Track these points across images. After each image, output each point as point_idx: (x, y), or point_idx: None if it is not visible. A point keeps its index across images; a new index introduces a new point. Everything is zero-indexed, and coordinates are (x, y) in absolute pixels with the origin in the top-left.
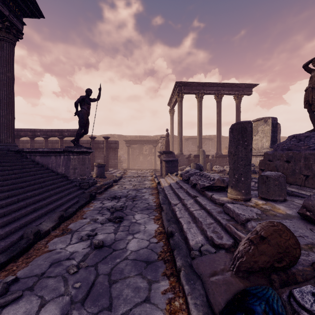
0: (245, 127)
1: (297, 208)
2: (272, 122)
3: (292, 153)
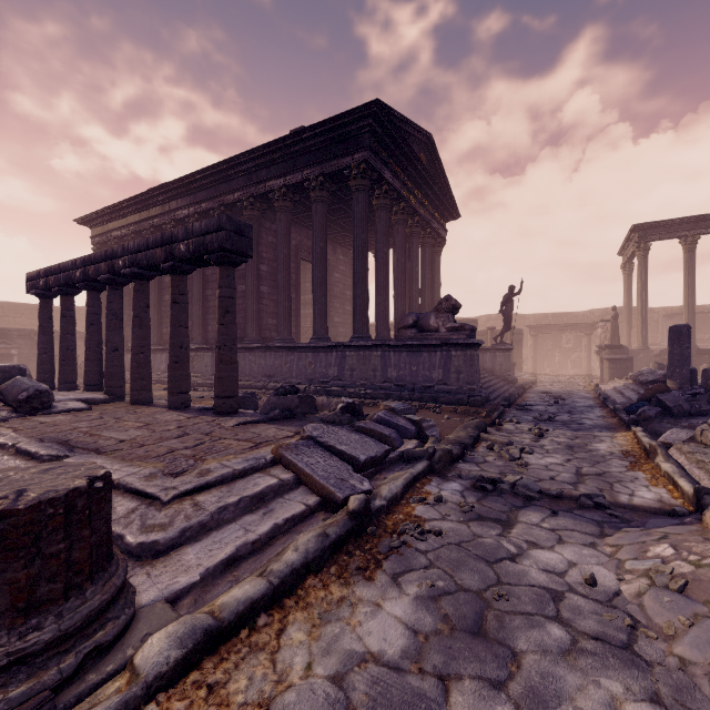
0: (680, 330)
1: None
2: None
3: None
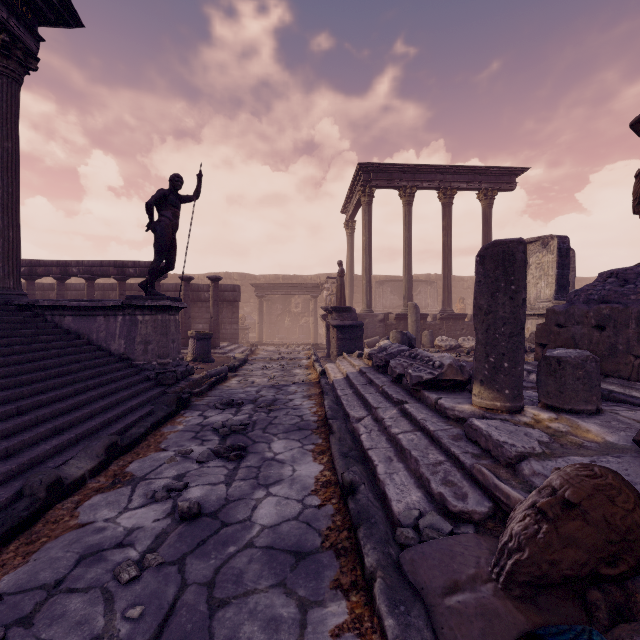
0: (512, 253)
1: (628, 429)
2: (560, 247)
3: (610, 310)
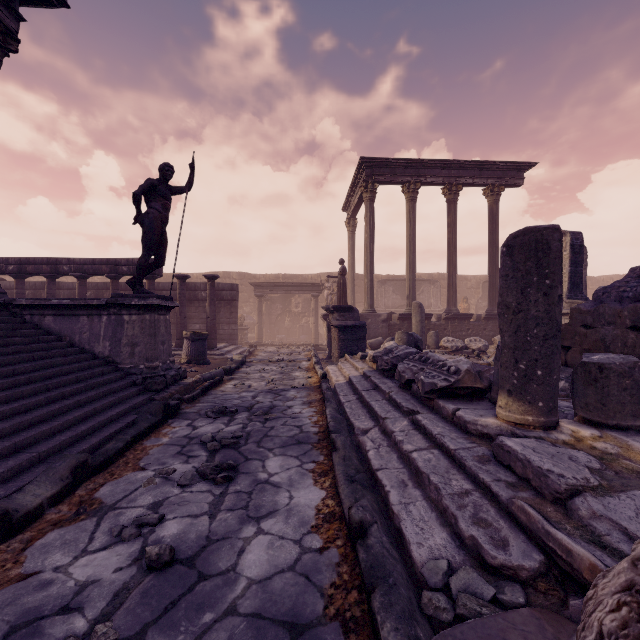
0: (547, 241)
1: None
2: (573, 243)
3: None
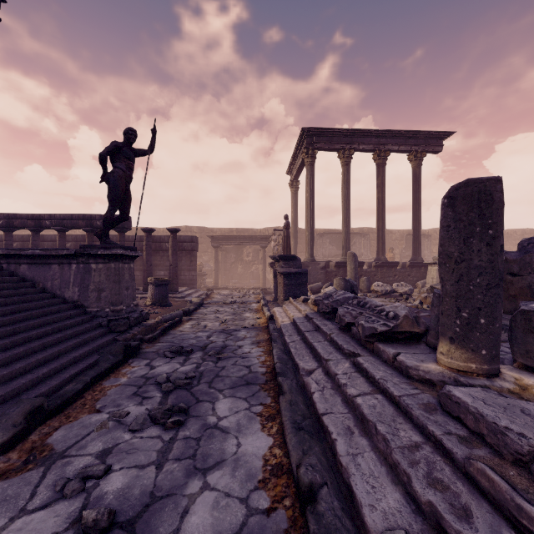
0: (489, 192)
1: None
2: None
3: None
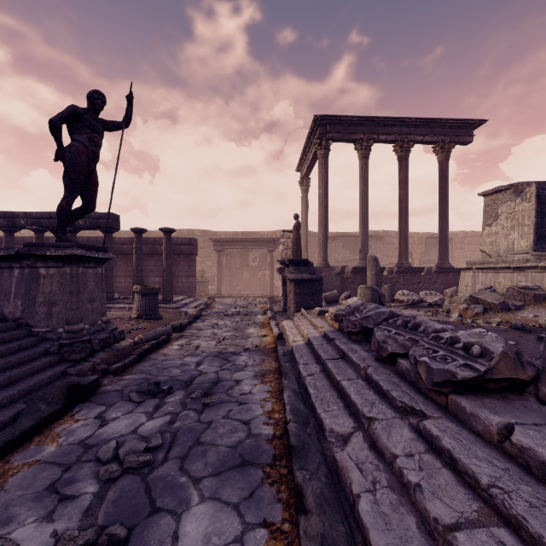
0: None
1: None
2: (539, 193)
3: None
